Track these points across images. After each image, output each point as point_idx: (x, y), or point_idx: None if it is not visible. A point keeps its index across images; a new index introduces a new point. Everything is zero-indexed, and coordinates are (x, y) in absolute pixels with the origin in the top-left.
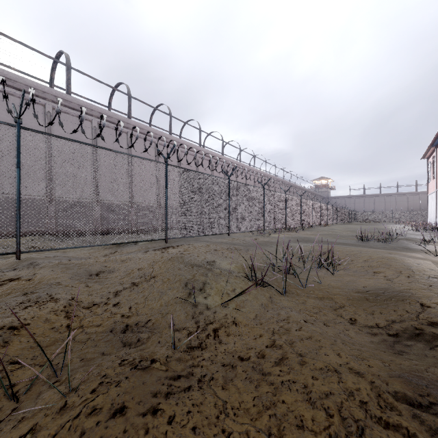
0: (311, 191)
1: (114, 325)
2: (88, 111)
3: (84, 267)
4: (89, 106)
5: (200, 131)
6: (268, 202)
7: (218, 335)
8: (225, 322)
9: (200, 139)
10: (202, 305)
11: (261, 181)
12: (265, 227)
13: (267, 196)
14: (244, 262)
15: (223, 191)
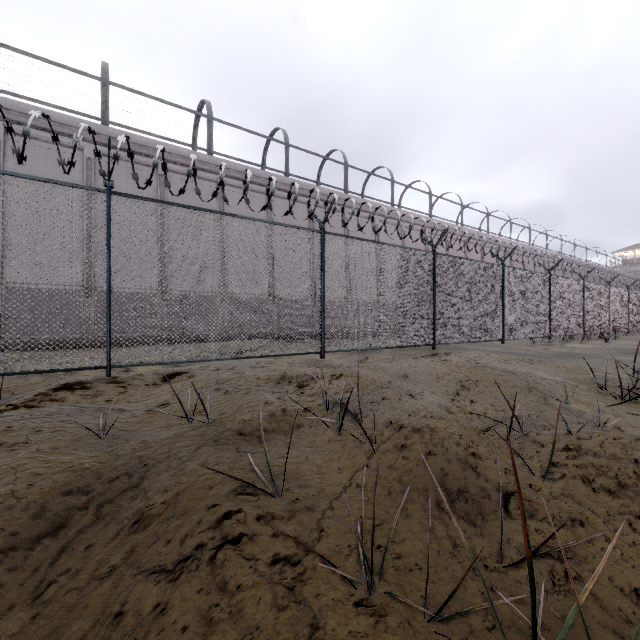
0: (615, 272)
1: (500, 414)
2: (305, 192)
3: (385, 369)
4: (307, 186)
5: (430, 196)
6: (556, 295)
7: (623, 430)
8: (619, 423)
9: (430, 207)
10: (572, 408)
11: (543, 263)
12: (551, 332)
13: (554, 286)
14: (566, 375)
15: (495, 283)
